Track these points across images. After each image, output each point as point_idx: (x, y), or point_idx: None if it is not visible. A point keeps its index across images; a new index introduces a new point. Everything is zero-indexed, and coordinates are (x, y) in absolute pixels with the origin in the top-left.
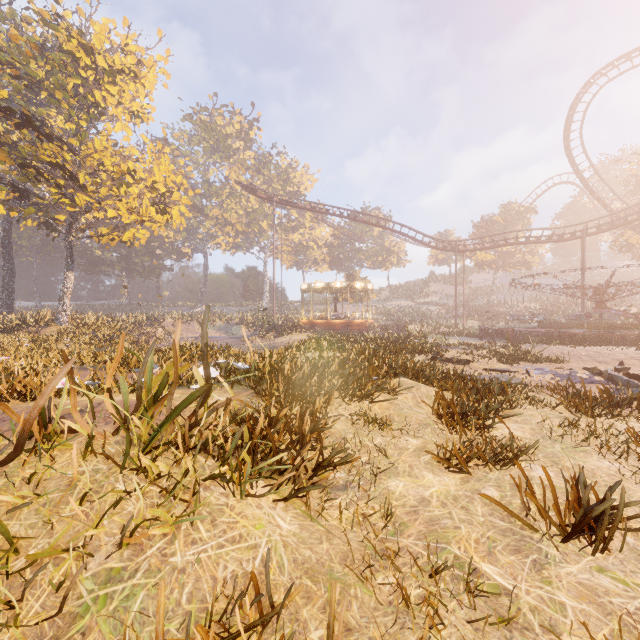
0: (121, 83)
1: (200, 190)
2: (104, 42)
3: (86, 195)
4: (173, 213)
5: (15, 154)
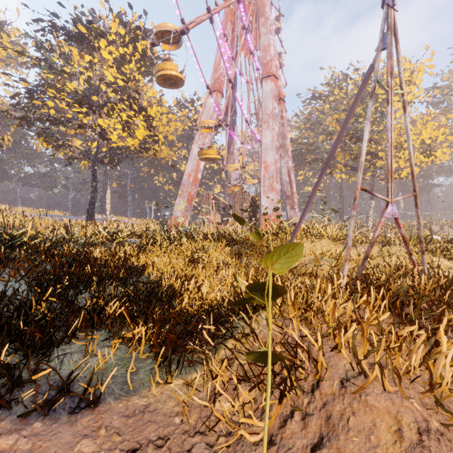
0: None
1: None
2: None
3: (381, 161)
4: (436, 154)
5: (352, 154)
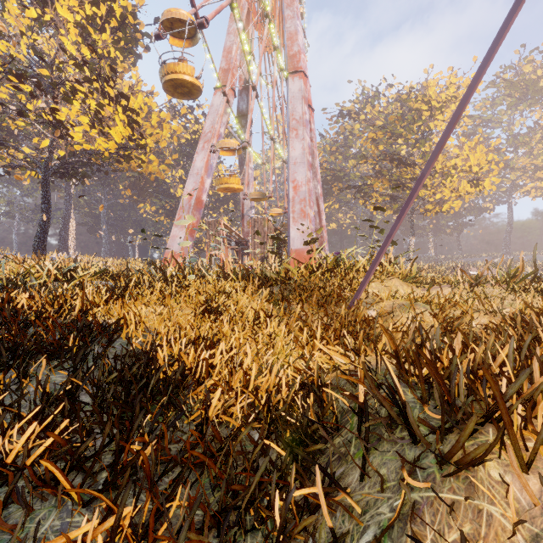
0: (446, 110)
1: (508, 156)
2: (434, 89)
3: (424, 190)
4: (484, 184)
5: (393, 180)
